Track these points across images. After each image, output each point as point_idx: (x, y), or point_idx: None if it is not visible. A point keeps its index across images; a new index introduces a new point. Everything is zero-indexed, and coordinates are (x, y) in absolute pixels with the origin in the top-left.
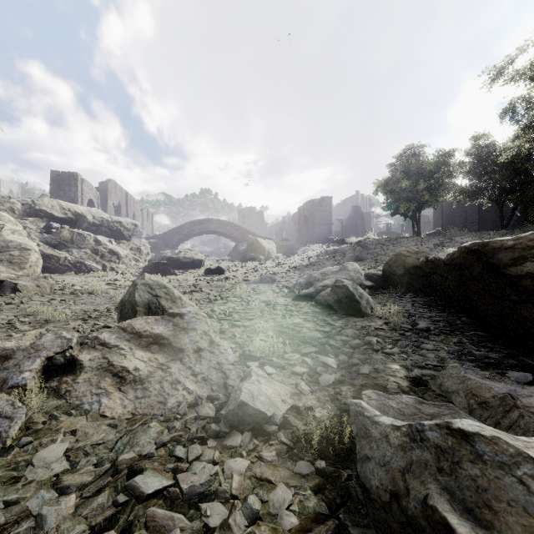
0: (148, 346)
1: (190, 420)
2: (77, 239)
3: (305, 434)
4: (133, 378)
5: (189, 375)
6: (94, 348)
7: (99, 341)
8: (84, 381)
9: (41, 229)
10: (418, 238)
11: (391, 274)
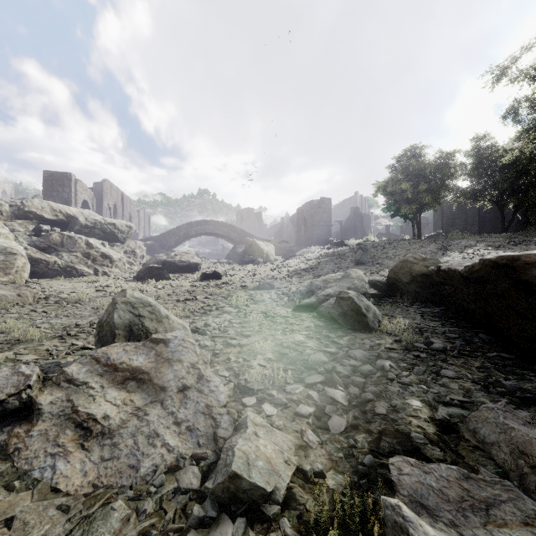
0: (124, 383)
1: (168, 496)
2: (67, 243)
3: (317, 520)
4: (101, 429)
5: (171, 423)
6: (59, 385)
7: (65, 377)
8: (40, 434)
9: (30, 231)
10: (419, 240)
11: (397, 281)
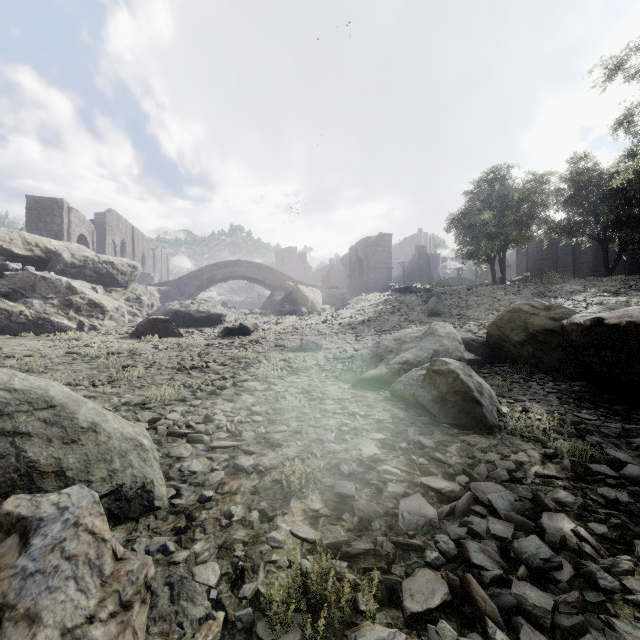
0: None
1: None
2: (40, 286)
3: None
4: None
5: None
6: None
7: None
8: None
9: None
10: (506, 285)
11: (502, 340)
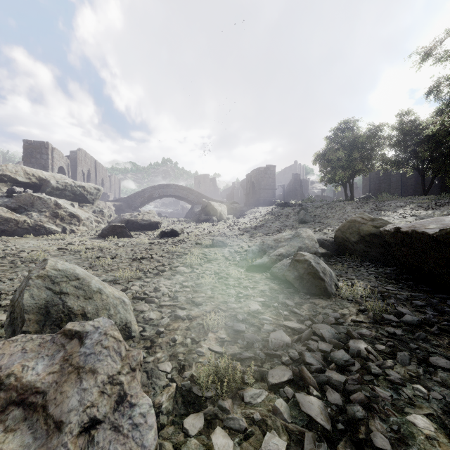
0: (4, 410)
1: None
2: (37, 203)
3: None
4: None
5: None
6: None
7: None
8: None
9: (3, 193)
10: (353, 202)
11: (344, 240)
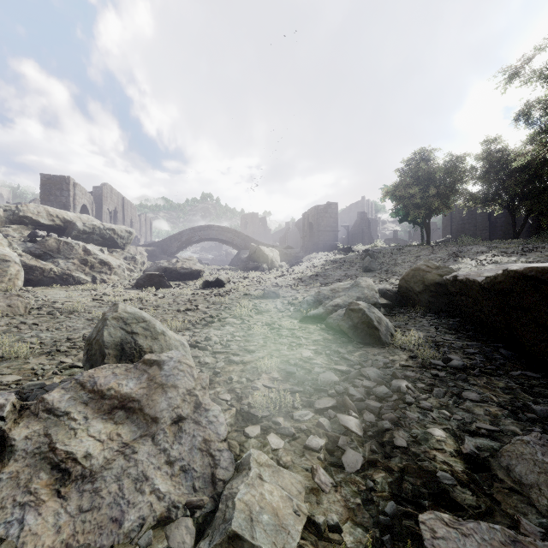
0: (111, 412)
1: None
2: (64, 249)
3: None
4: (82, 471)
5: (163, 463)
6: (37, 416)
7: (45, 406)
8: (9, 478)
9: (25, 237)
10: (429, 246)
11: (408, 290)
